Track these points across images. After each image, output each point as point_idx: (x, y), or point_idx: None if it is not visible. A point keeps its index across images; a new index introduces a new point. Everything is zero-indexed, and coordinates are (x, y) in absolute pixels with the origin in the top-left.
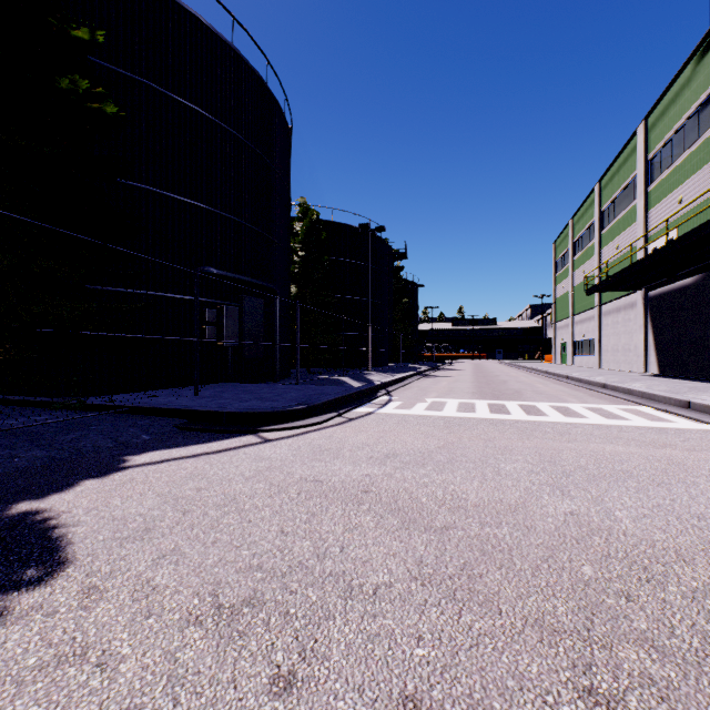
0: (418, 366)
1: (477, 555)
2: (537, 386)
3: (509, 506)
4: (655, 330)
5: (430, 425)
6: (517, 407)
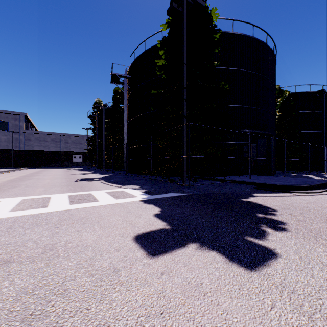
0: None
1: None
2: None
3: None
4: None
5: None
6: None
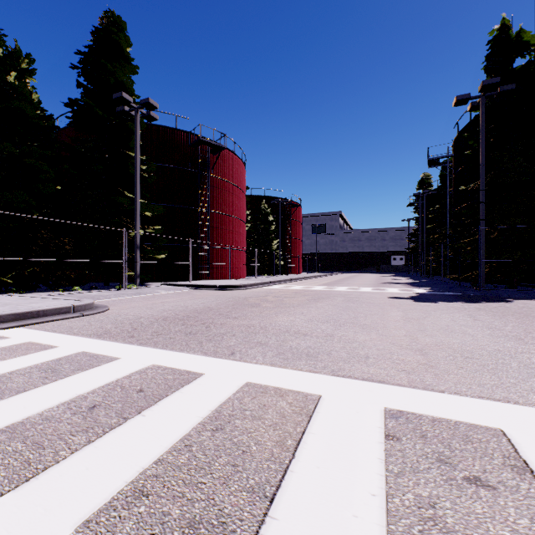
0: None
1: None
2: None
3: None
4: None
5: None
6: None
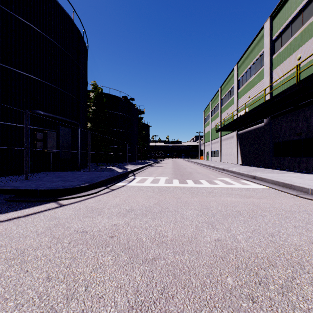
0: (149, 161)
1: (171, 278)
2: (198, 170)
3: (188, 238)
4: (240, 147)
5: (152, 191)
6: (190, 180)
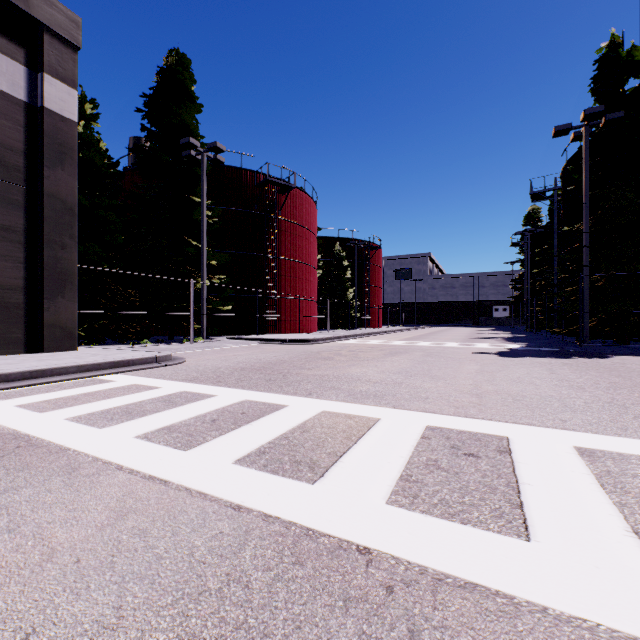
0: None
1: None
2: None
3: None
4: None
5: None
6: None
